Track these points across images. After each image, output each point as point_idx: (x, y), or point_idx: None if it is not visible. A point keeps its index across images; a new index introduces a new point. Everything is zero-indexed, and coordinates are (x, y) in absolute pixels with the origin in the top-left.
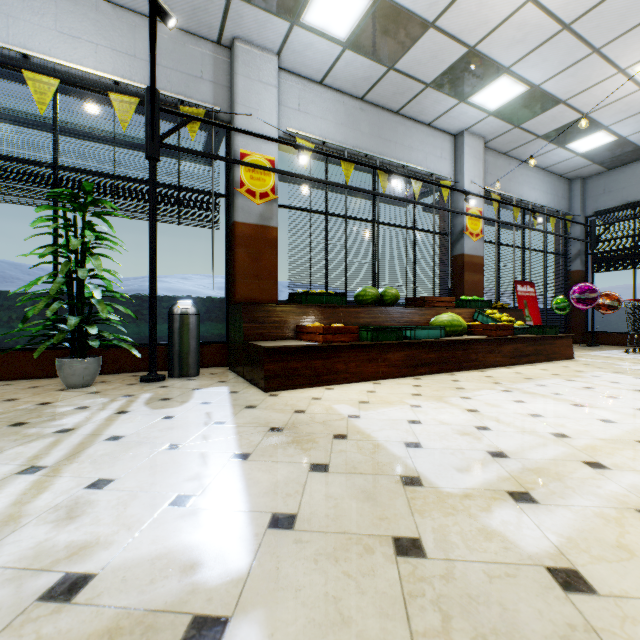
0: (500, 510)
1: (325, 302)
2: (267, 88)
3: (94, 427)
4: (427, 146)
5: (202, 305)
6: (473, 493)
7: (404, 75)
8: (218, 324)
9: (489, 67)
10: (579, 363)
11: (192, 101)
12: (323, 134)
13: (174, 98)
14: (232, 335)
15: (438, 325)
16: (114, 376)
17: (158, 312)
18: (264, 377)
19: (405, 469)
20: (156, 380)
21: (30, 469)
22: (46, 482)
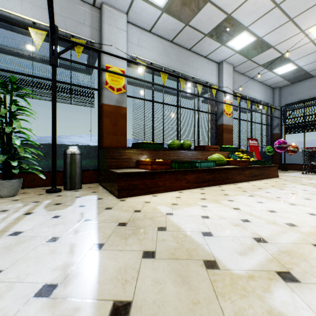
0: (277, 290)
1: (152, 148)
2: (121, 31)
3: (5, 225)
4: (205, 68)
5: (84, 149)
6: (254, 274)
7: (194, 29)
8: (93, 160)
9: (237, 26)
10: (282, 179)
11: (78, 36)
12: (151, 59)
13: (68, 34)
14: (101, 166)
15: (212, 160)
16: (32, 189)
17: (59, 153)
18: (117, 190)
19: (205, 254)
20: (55, 191)
21: None
22: None
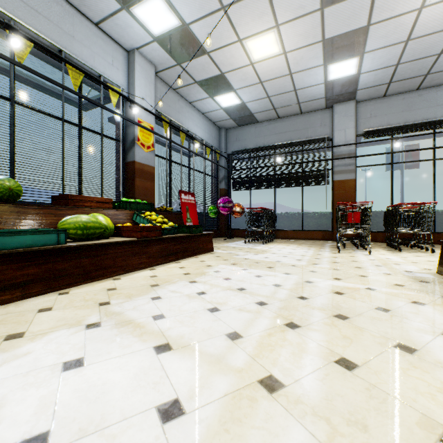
0: None
1: None
2: None
3: None
4: (95, 46)
5: None
6: None
7: None
8: None
9: None
10: (214, 256)
11: None
12: None
13: None
14: None
15: (66, 227)
16: None
17: None
18: None
19: None
20: None
21: None
22: None
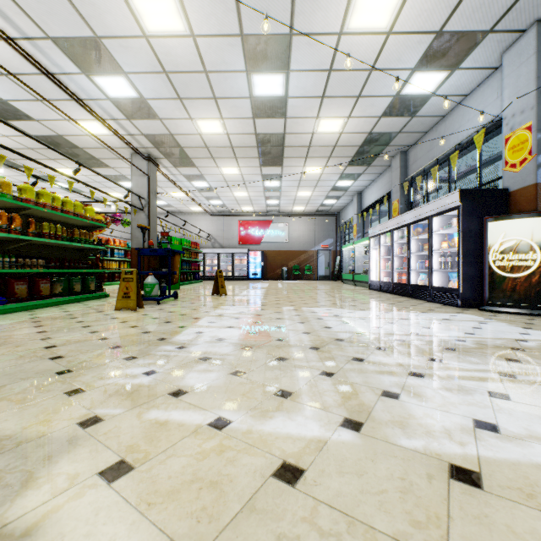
0: None
1: None
2: None
3: None
4: None
5: None
6: None
7: None
8: None
9: None
10: None
11: None
12: None
13: None
14: None
15: None
16: None
17: None
18: None
19: None
20: None
21: (506, 374)
22: (490, 380)
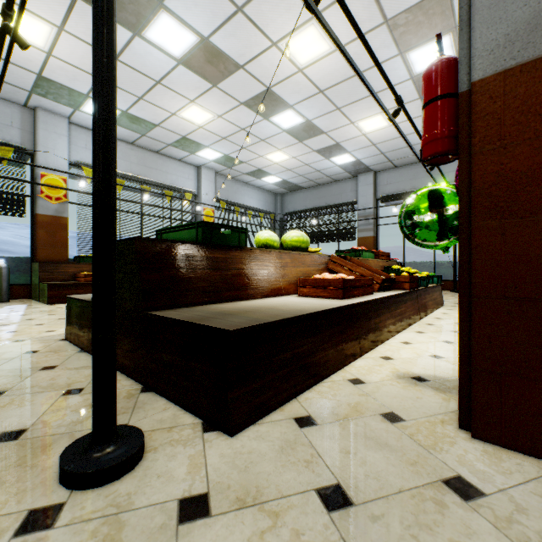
0: None
1: None
2: (61, 137)
3: None
4: (179, 172)
5: (13, 262)
6: None
7: (153, 139)
8: (25, 273)
9: (198, 144)
10: None
11: (5, 141)
12: None
13: None
14: (34, 279)
15: None
16: None
17: None
18: (48, 298)
19: None
20: None
21: None
22: None
